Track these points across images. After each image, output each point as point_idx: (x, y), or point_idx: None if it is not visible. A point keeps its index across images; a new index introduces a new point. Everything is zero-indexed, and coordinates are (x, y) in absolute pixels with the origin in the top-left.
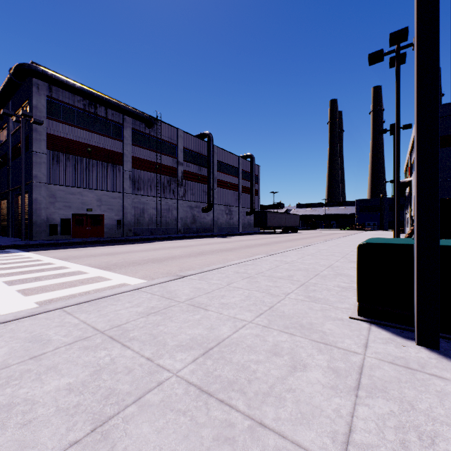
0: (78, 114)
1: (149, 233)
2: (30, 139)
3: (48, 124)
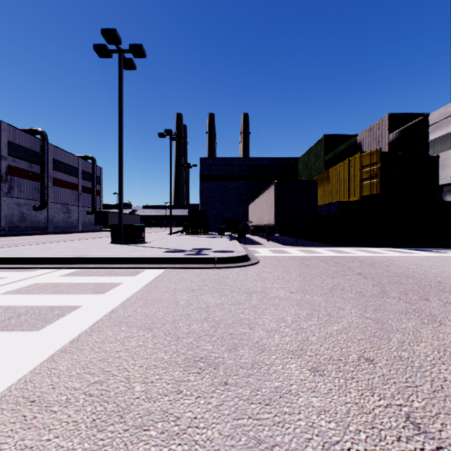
0: None
1: None
2: None
3: None
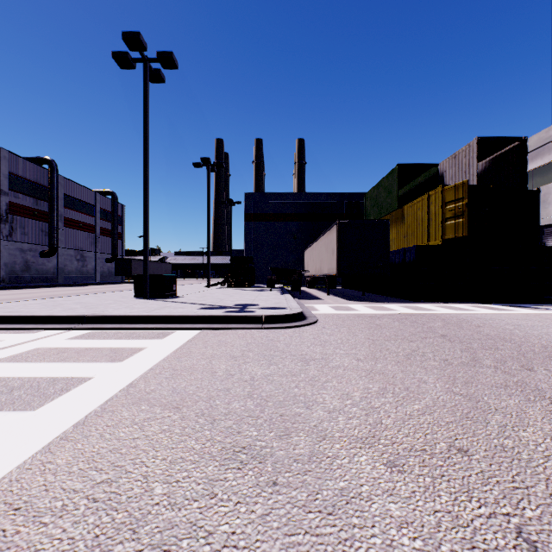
0: None
1: None
2: None
3: None
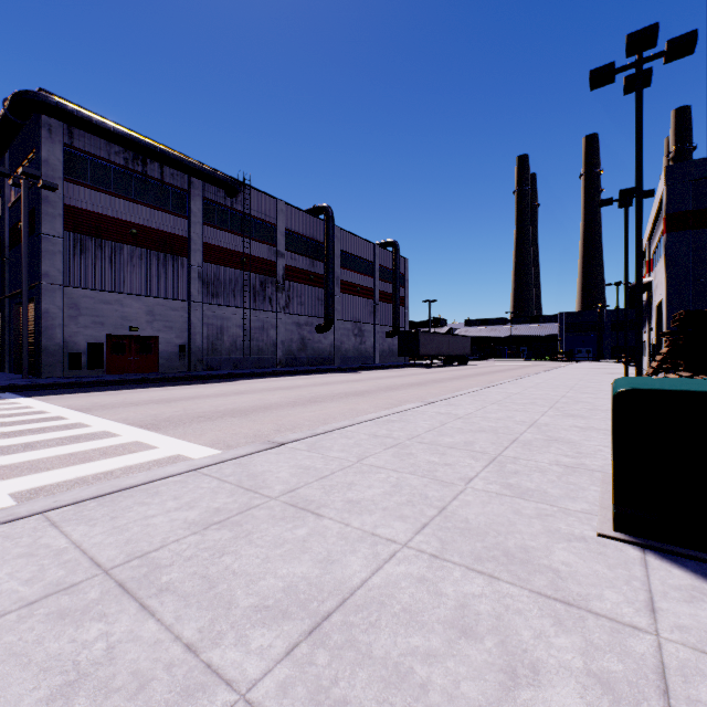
0: (116, 174)
1: (231, 366)
2: (37, 214)
3: (66, 190)
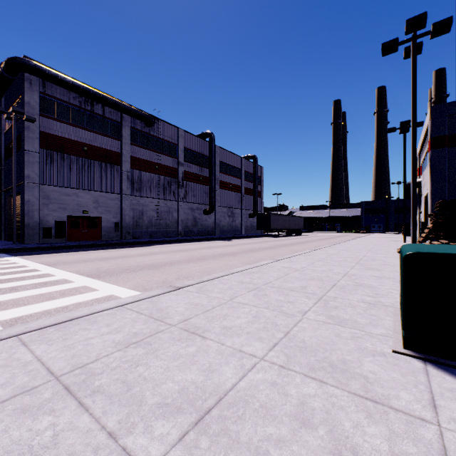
0: (74, 112)
1: (149, 236)
2: (22, 138)
3: (41, 121)
